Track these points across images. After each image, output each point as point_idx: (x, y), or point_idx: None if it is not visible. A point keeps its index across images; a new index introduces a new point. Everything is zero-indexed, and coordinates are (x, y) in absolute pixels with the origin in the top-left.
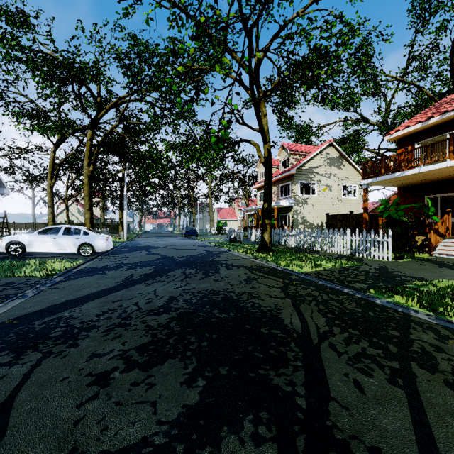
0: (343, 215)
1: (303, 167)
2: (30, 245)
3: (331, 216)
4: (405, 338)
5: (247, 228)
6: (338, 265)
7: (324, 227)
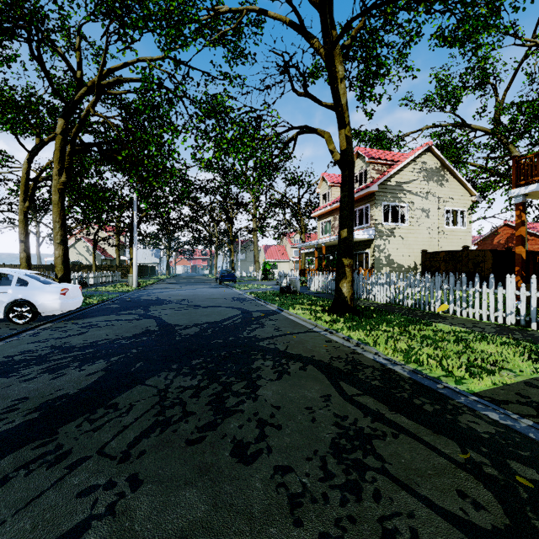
0: (451, 252)
1: (389, 181)
2: None
3: (430, 254)
4: None
5: (304, 271)
6: None
7: (419, 270)
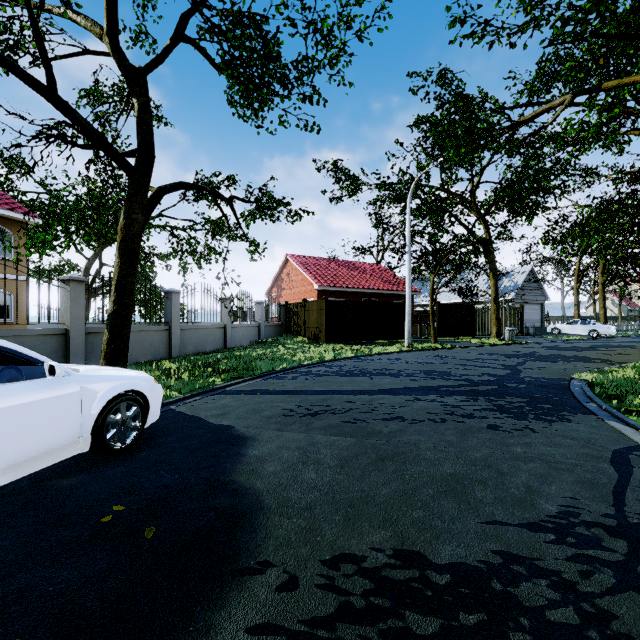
0: None
1: None
2: (562, 330)
3: None
4: None
5: None
6: None
7: None
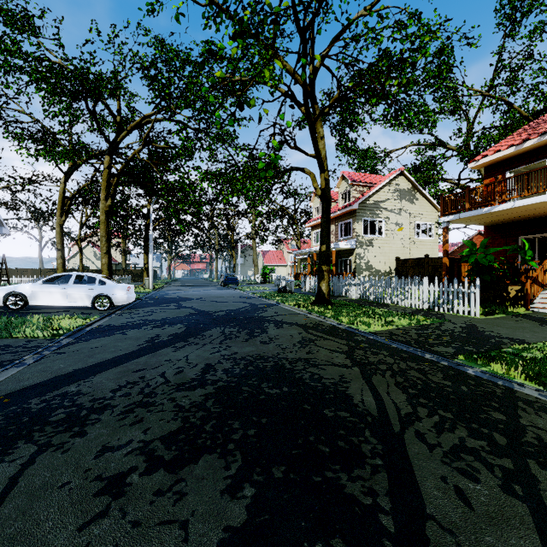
0: (417, 259)
1: (368, 201)
2: (33, 297)
3: (402, 261)
4: (514, 423)
5: (299, 275)
6: (415, 323)
7: (393, 274)
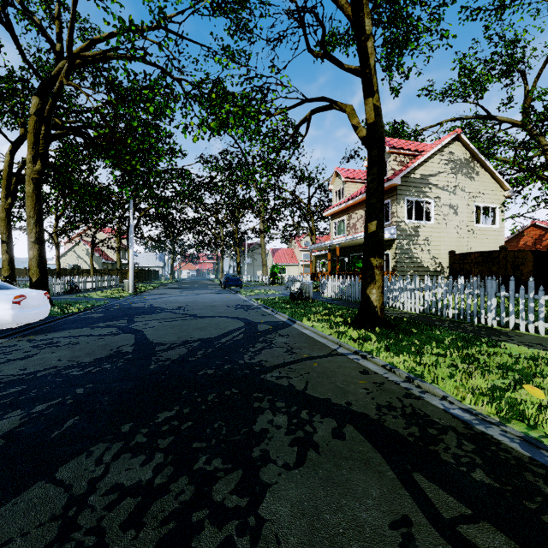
0: (485, 253)
1: (413, 174)
2: None
3: (460, 256)
4: None
5: (316, 275)
6: None
7: (446, 274)
